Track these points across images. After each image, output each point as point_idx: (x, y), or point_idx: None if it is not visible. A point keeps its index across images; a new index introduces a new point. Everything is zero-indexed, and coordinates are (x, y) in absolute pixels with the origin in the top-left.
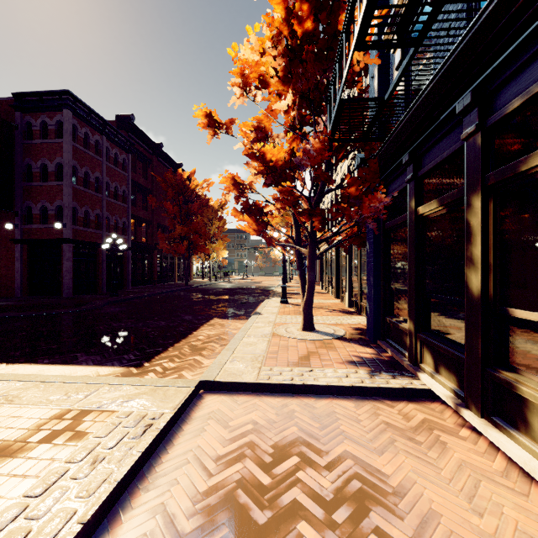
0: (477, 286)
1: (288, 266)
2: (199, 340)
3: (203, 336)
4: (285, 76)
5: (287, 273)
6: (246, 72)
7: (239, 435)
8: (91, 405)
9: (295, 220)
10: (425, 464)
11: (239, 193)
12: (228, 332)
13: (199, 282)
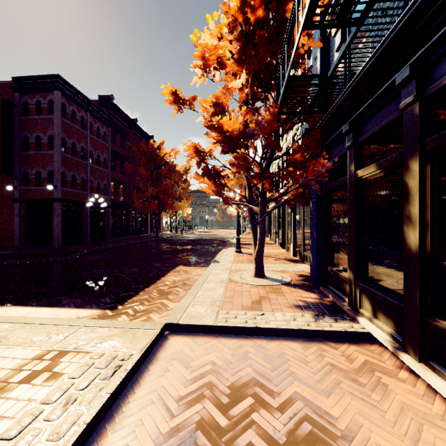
0: (415, 242)
1: (242, 220)
2: (166, 285)
3: (169, 282)
4: (239, 57)
5: (240, 227)
6: (206, 56)
7: (199, 376)
8: (68, 346)
9: (248, 182)
10: (370, 406)
11: (200, 160)
12: (190, 278)
13: (167, 234)
